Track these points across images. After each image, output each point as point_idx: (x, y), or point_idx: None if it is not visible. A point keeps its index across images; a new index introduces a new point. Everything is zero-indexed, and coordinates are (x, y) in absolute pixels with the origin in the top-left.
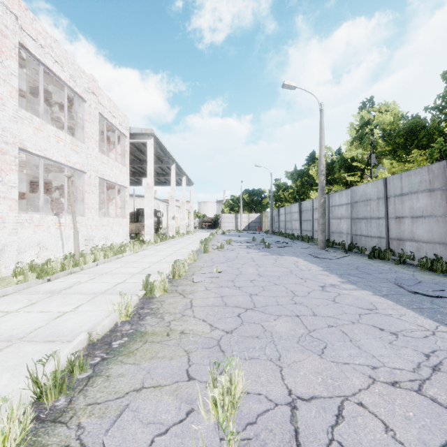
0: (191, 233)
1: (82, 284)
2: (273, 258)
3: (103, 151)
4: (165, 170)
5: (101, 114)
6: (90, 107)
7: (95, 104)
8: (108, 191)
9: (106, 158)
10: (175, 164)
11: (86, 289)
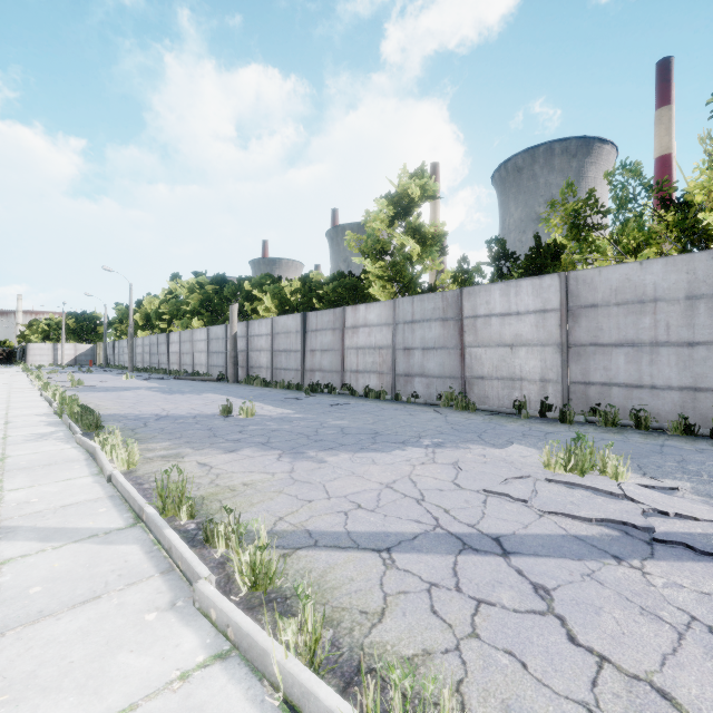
0: None
1: None
2: (91, 375)
3: None
4: None
5: None
6: None
7: None
8: None
9: None
10: None
11: None
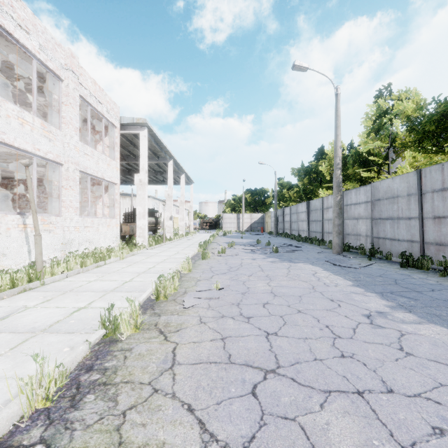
0: (191, 234)
1: (25, 311)
2: (285, 266)
3: (90, 144)
4: (163, 167)
5: (83, 98)
6: (67, 87)
7: (74, 84)
8: (96, 187)
9: (90, 149)
10: (173, 160)
11: (26, 321)
